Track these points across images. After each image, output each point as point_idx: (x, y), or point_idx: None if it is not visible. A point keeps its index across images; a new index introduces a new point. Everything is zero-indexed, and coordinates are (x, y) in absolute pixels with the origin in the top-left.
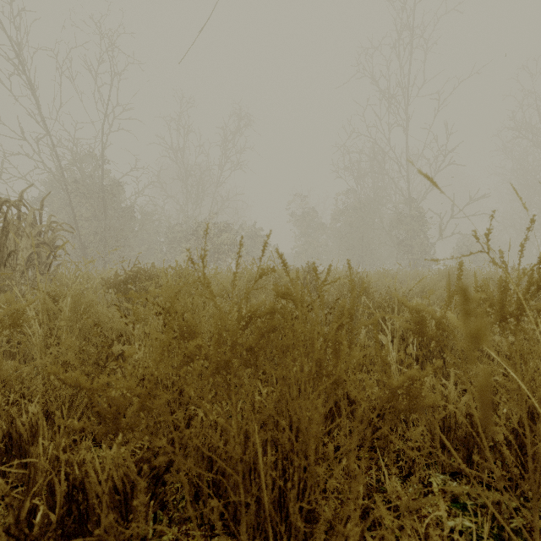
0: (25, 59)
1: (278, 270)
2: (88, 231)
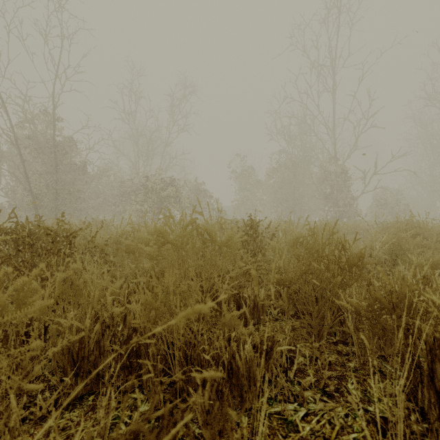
0: None
1: (208, 228)
2: (41, 184)
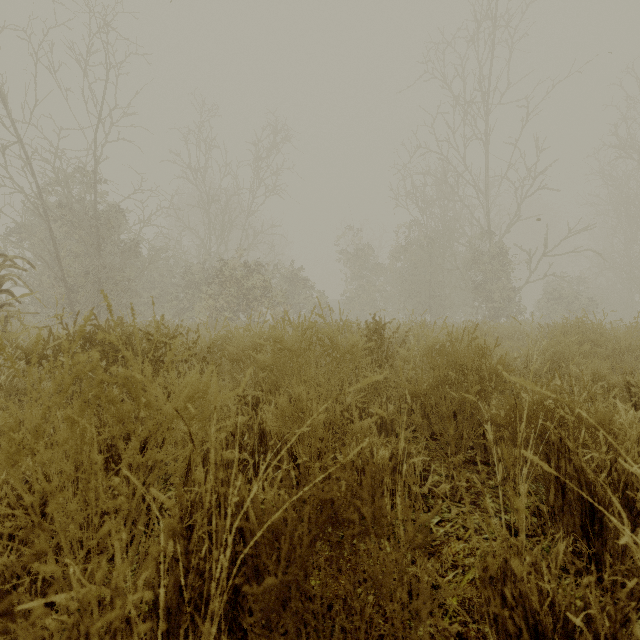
0: None
1: (329, 332)
2: (77, 271)
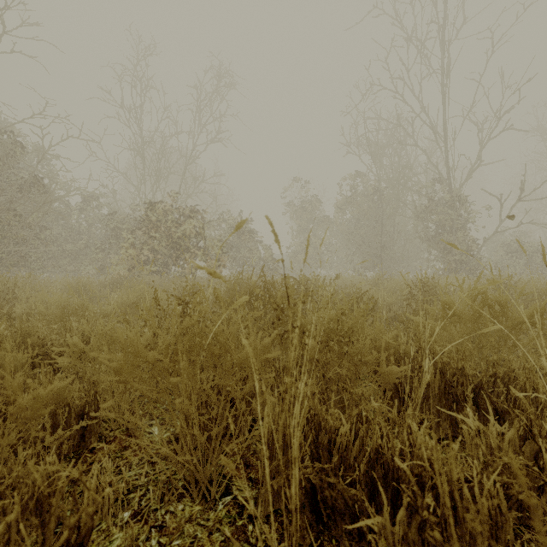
0: None
1: None
2: None
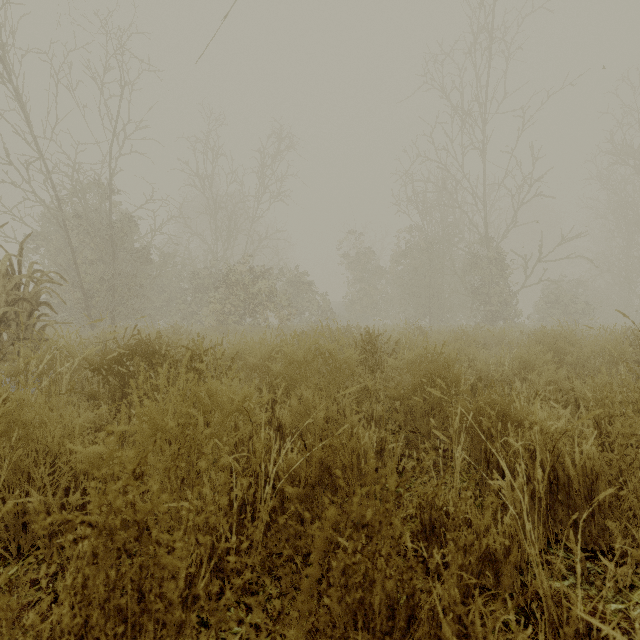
0: (12, 64)
1: (329, 347)
2: (93, 277)
